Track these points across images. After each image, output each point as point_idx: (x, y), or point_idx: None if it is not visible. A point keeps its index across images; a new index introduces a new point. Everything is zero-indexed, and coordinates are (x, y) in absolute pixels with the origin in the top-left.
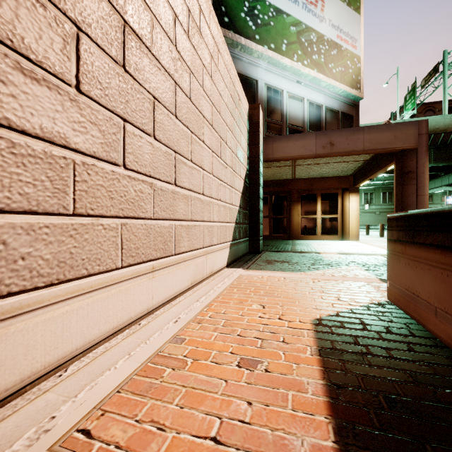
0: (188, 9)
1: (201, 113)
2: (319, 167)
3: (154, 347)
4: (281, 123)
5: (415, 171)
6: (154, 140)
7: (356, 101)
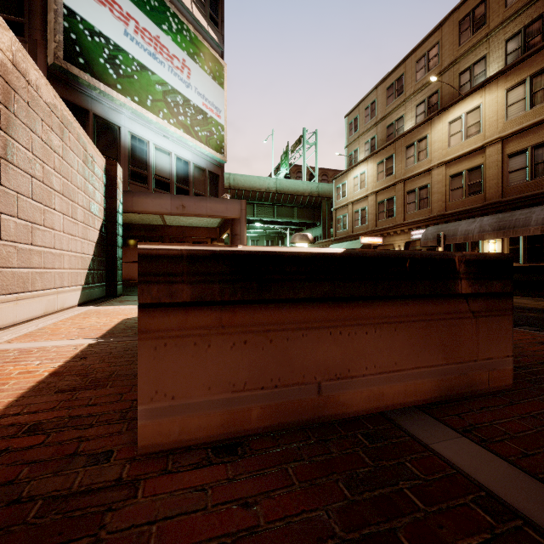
0: (41, 120)
1: (53, 188)
2: (186, 218)
3: (27, 332)
4: (147, 172)
5: (240, 234)
6: (17, 219)
7: (222, 163)
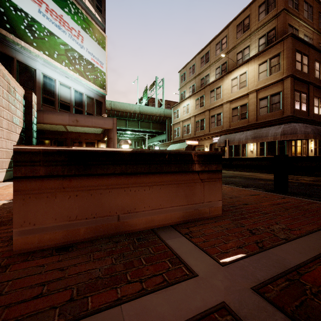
0: None
1: None
2: (80, 127)
3: None
4: (54, 99)
5: (113, 138)
6: None
7: (104, 95)
